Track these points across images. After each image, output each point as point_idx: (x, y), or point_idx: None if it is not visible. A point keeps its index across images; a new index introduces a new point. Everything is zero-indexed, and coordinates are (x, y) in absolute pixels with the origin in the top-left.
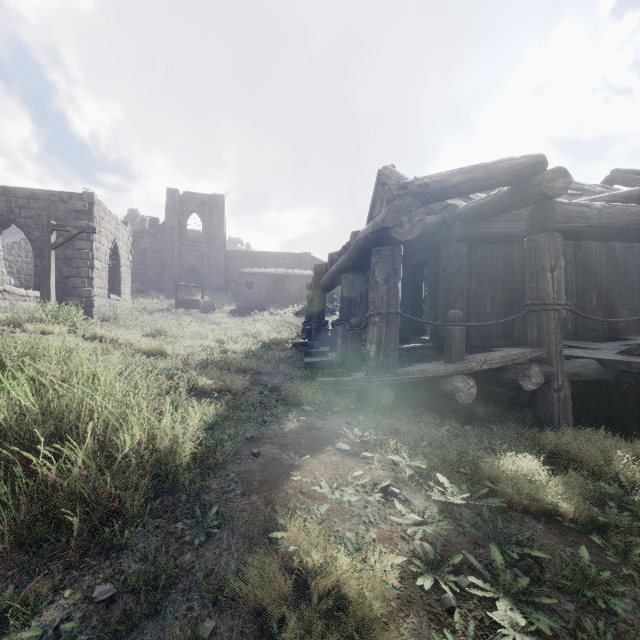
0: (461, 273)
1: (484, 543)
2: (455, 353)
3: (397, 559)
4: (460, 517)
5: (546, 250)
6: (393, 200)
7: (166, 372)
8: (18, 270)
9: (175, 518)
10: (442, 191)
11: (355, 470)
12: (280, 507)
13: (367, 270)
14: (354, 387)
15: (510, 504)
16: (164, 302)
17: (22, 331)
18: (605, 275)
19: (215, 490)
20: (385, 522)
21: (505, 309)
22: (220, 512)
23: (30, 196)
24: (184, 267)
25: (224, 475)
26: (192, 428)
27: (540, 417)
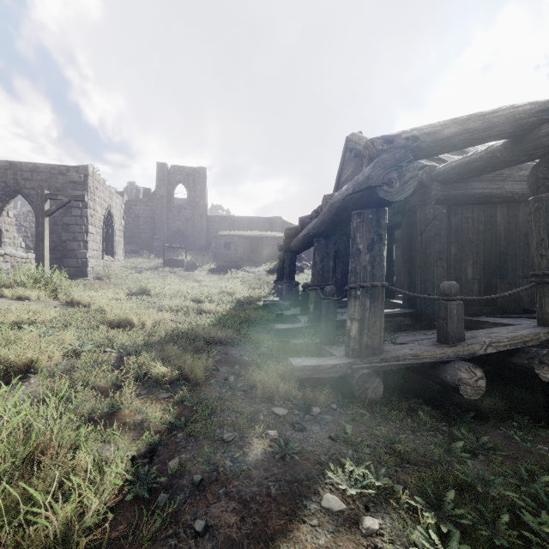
0: (441, 236)
1: None
2: (452, 333)
3: None
4: None
5: None
6: (377, 155)
7: (122, 351)
8: (32, 234)
9: None
10: (433, 144)
11: None
12: None
13: None
14: (334, 375)
15: None
16: (154, 261)
17: (0, 297)
18: None
19: None
20: None
21: (488, 274)
22: None
23: (33, 169)
24: (172, 230)
25: None
26: (92, 506)
27: None
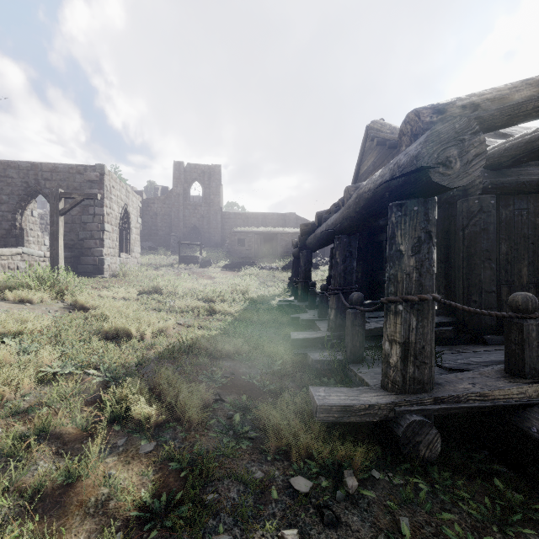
0: (488, 232)
1: None
2: (531, 363)
3: None
4: None
5: None
6: (424, 130)
7: (109, 374)
8: None
9: None
10: (499, 113)
11: None
12: None
13: None
14: (371, 418)
15: None
16: (170, 258)
17: (2, 299)
18: None
19: None
20: None
21: None
22: None
23: (53, 170)
24: (188, 227)
25: None
26: None
27: None
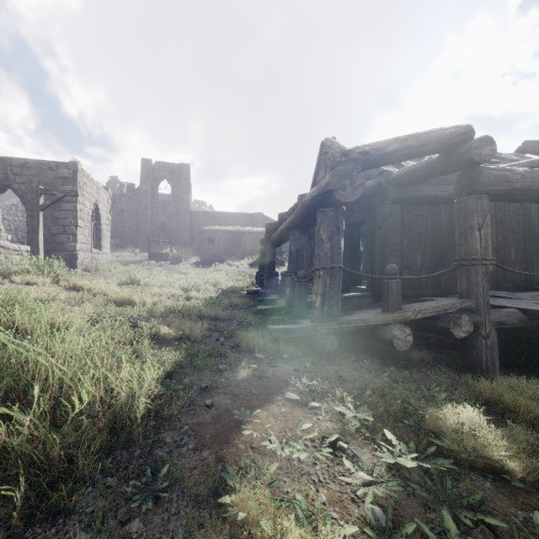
0: (395, 231)
1: (435, 506)
2: (392, 303)
3: (349, 529)
4: (408, 475)
5: (474, 211)
6: (336, 166)
7: (132, 320)
8: (15, 228)
9: (127, 476)
10: (380, 158)
11: (304, 422)
12: (230, 466)
13: (311, 228)
14: (301, 335)
15: (456, 460)
16: (139, 255)
17: (10, 282)
18: (522, 232)
19: (168, 444)
20: (334, 481)
21: (434, 262)
22: (170, 473)
23: (23, 165)
24: (156, 225)
25: (178, 428)
26: (147, 382)
27: (469, 361)
